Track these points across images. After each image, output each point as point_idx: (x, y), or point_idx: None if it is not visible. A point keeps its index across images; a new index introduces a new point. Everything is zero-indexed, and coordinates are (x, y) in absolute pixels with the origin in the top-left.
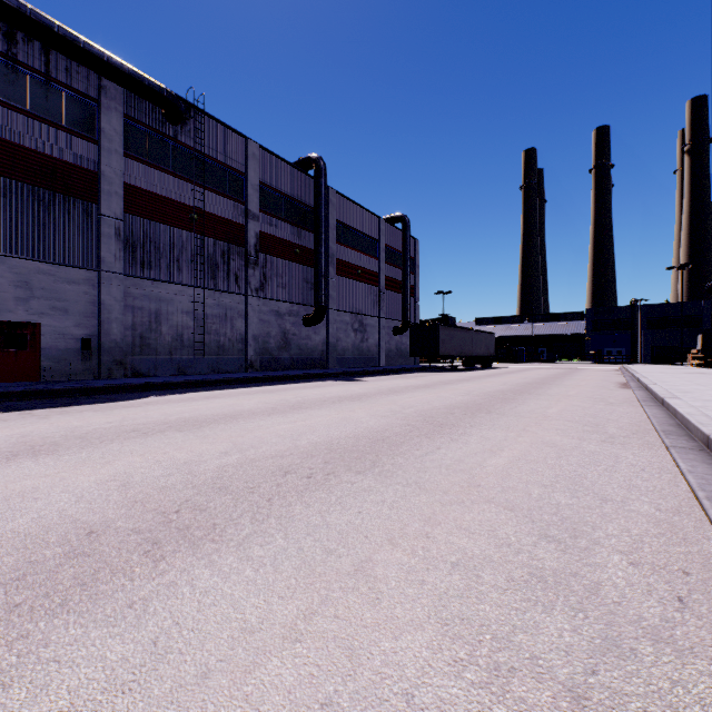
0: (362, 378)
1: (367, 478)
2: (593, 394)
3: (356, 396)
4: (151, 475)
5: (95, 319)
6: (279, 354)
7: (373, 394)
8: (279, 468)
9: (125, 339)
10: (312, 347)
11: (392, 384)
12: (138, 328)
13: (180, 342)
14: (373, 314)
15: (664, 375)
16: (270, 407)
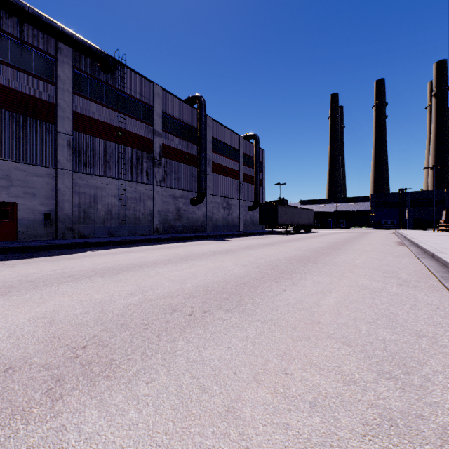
0: (228, 239)
1: (234, 316)
2: (382, 249)
3: (225, 251)
4: (72, 313)
5: (53, 200)
6: (175, 223)
7: (236, 249)
8: (169, 307)
9: (73, 213)
10: (196, 219)
11: (248, 242)
12: (82, 206)
13: (110, 215)
14: (235, 197)
15: (425, 237)
16: (167, 259)
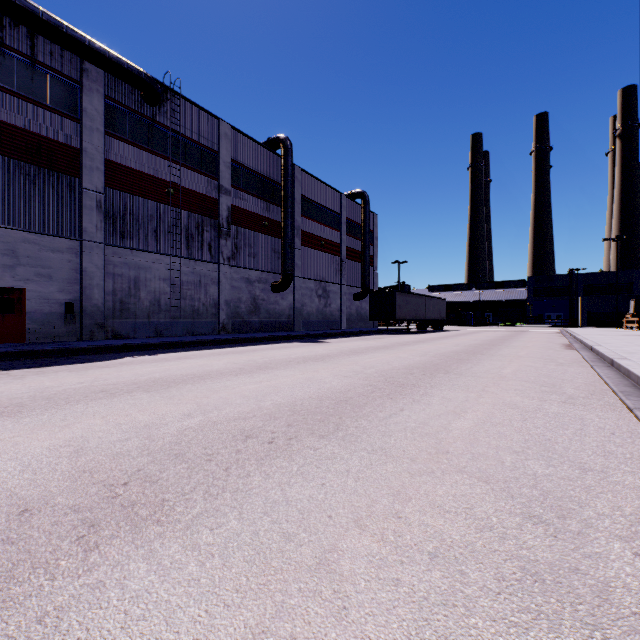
0: (325, 340)
1: (331, 444)
2: (542, 355)
3: (320, 357)
4: (108, 440)
5: (77, 285)
6: (249, 318)
7: (335, 355)
8: (241, 432)
9: (106, 304)
10: (279, 311)
11: (353, 345)
12: (118, 294)
13: (158, 306)
14: (335, 281)
15: (604, 337)
16: (238, 368)
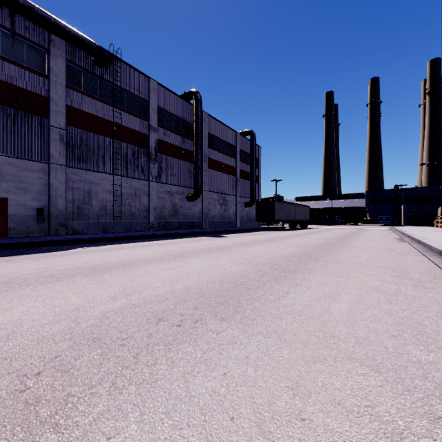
0: (224, 235)
1: (231, 327)
2: (383, 246)
3: (221, 248)
4: (39, 323)
5: (46, 196)
6: (171, 219)
7: (232, 246)
8: (154, 315)
9: (67, 209)
10: (192, 215)
11: (245, 239)
12: (76, 202)
13: (105, 211)
14: (231, 193)
15: (425, 233)
16: (160, 256)
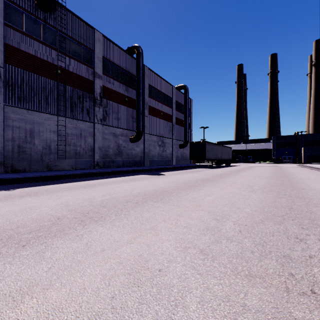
0: (163, 173)
1: None
2: None
3: (159, 193)
4: None
5: None
6: (115, 158)
7: (173, 189)
8: None
9: (5, 147)
10: (135, 154)
11: (184, 177)
12: (16, 140)
13: (49, 150)
14: (169, 137)
15: None
16: (56, 217)
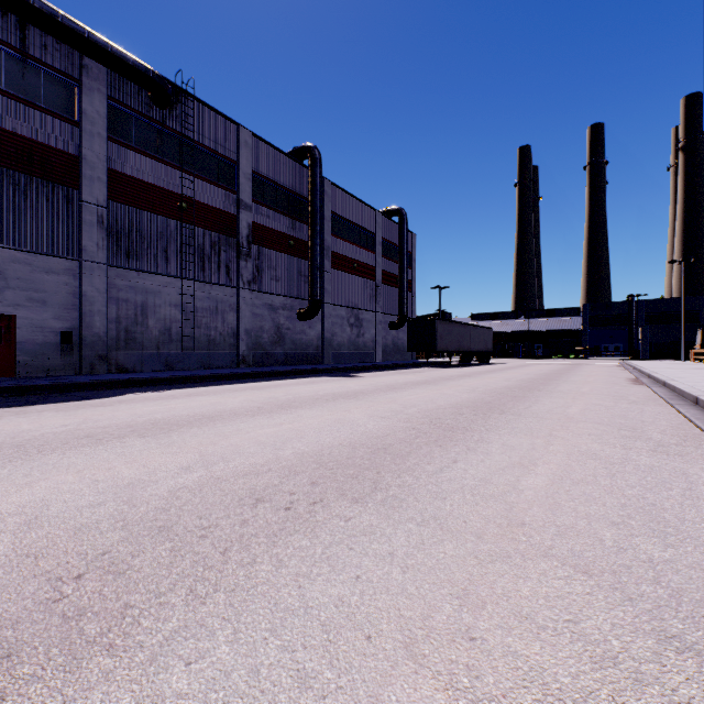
0: (358, 374)
1: (367, 511)
2: (608, 391)
3: (352, 393)
4: (75, 505)
5: (76, 312)
6: (273, 349)
7: (370, 391)
8: (250, 493)
9: (108, 333)
10: (306, 342)
11: (390, 380)
12: (123, 321)
13: (168, 336)
14: (369, 308)
15: (674, 371)
16: (256, 406)
